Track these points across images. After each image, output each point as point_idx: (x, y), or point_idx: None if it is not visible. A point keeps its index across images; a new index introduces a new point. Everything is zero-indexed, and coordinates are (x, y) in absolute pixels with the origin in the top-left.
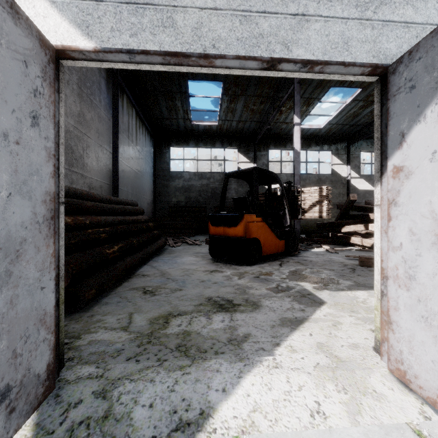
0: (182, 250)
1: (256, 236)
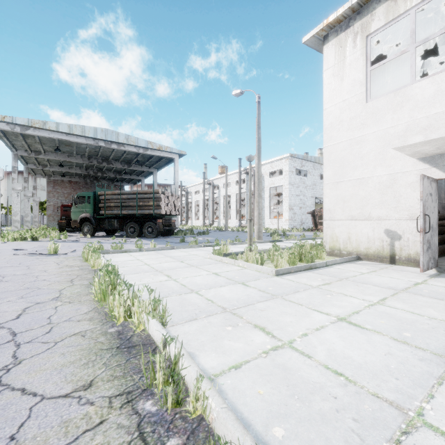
0: None
1: None
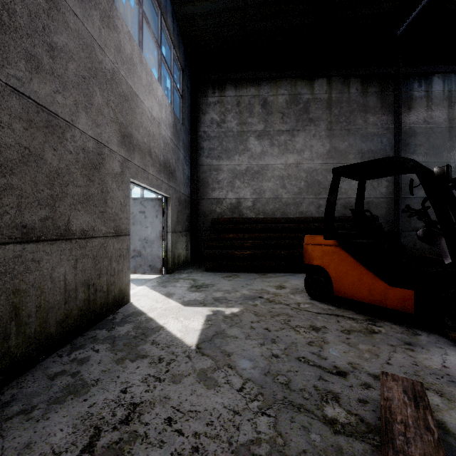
0: None
1: (320, 264)
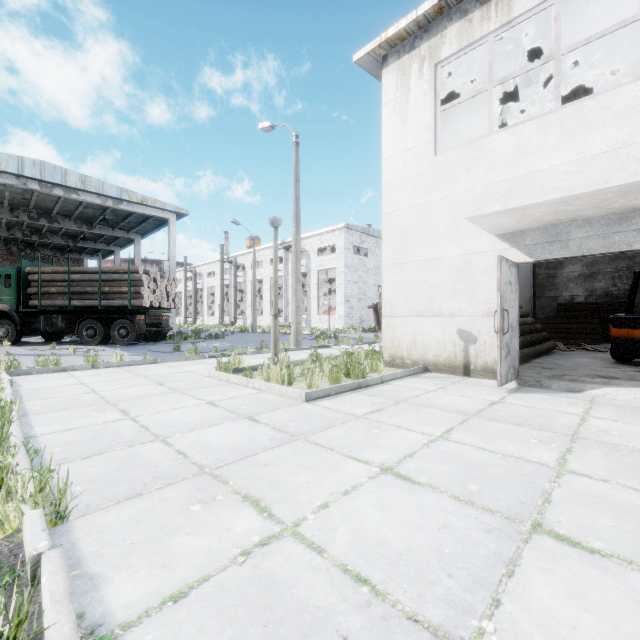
0: (576, 354)
1: None
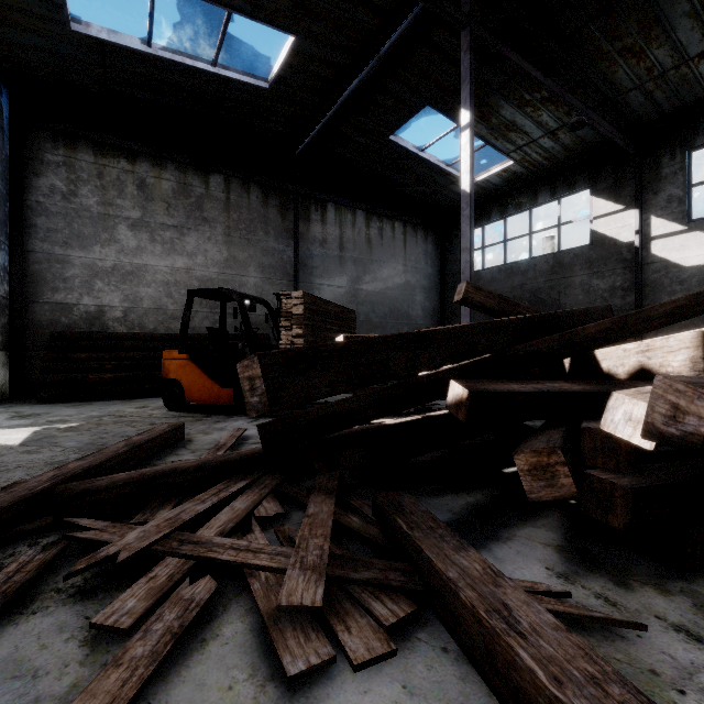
0: None
1: (175, 377)
